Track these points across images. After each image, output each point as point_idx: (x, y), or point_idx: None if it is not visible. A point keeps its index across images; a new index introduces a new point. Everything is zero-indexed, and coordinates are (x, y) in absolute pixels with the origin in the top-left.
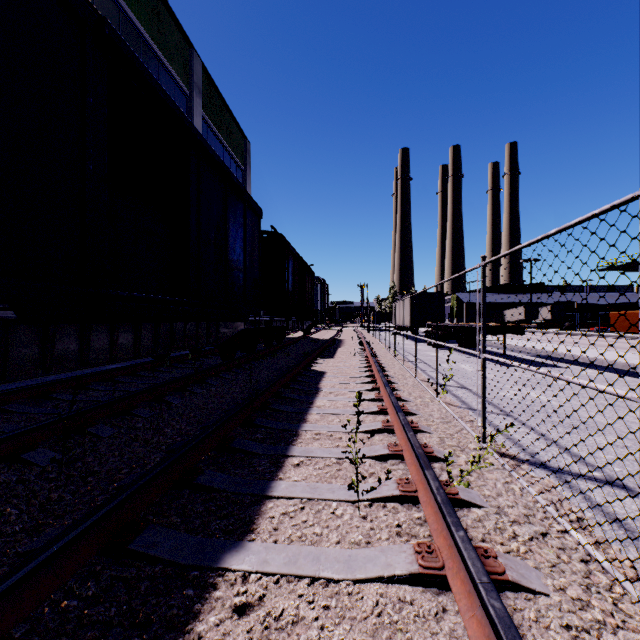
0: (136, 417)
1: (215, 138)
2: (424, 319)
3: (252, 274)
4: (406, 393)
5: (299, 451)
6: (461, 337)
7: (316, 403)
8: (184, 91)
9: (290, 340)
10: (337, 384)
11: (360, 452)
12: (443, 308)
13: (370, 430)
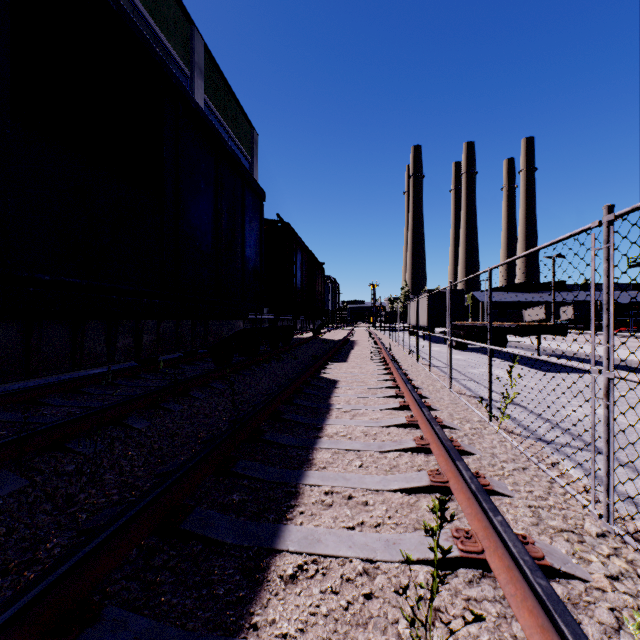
0: (71, 453)
1: (219, 125)
2: (443, 318)
3: (252, 265)
4: (446, 414)
5: (297, 539)
6: (486, 338)
7: (326, 430)
8: (184, 71)
9: (299, 341)
10: (353, 398)
11: (404, 546)
12: (463, 307)
13: (411, 488)
